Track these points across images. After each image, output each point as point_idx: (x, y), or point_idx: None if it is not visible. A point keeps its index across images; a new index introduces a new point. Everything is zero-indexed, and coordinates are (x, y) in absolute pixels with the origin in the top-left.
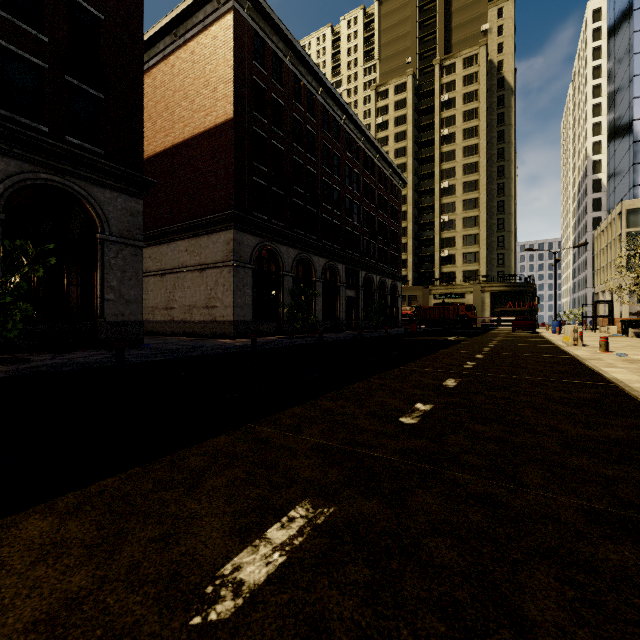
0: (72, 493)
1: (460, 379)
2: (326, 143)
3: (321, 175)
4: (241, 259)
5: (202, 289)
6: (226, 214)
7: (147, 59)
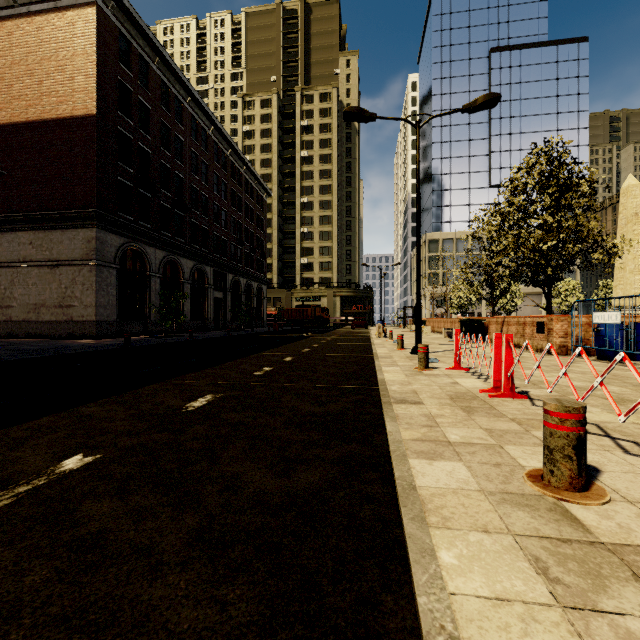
0: (92, 403)
1: (295, 357)
2: (194, 150)
3: (189, 181)
4: (104, 258)
5: (54, 287)
6: (87, 212)
7: None
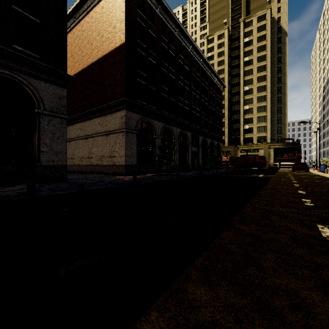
0: None
1: None
2: (180, 61)
3: (177, 80)
4: (130, 128)
5: (107, 146)
6: (120, 100)
7: (78, 16)
